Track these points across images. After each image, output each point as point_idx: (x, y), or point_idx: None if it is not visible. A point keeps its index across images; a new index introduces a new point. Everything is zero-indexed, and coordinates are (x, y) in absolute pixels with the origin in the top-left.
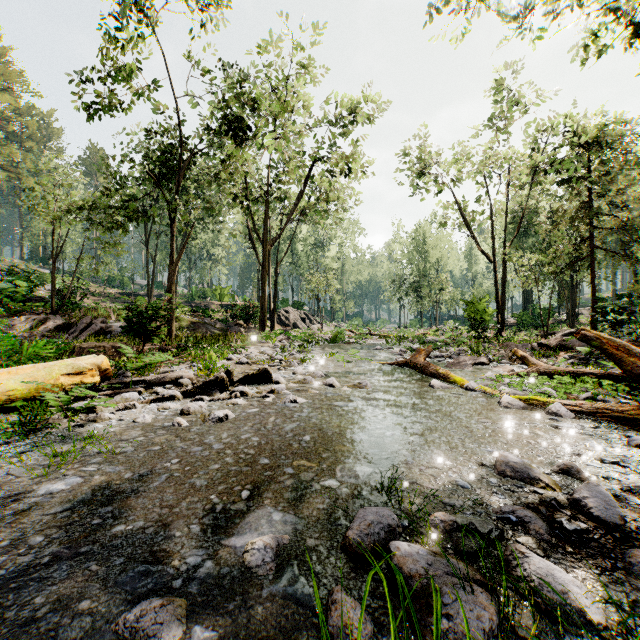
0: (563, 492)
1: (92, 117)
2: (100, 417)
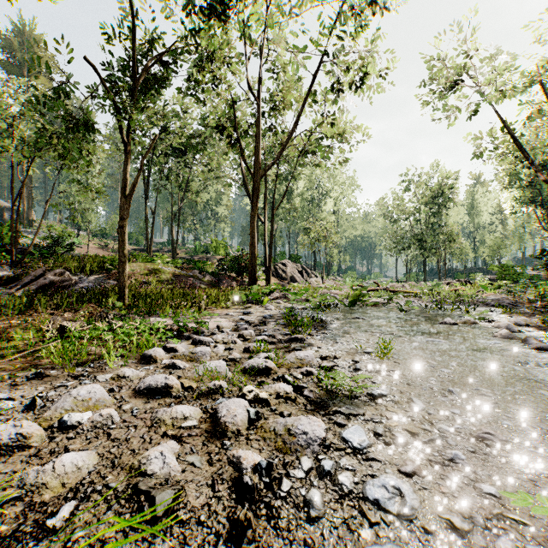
0: None
1: None
2: None
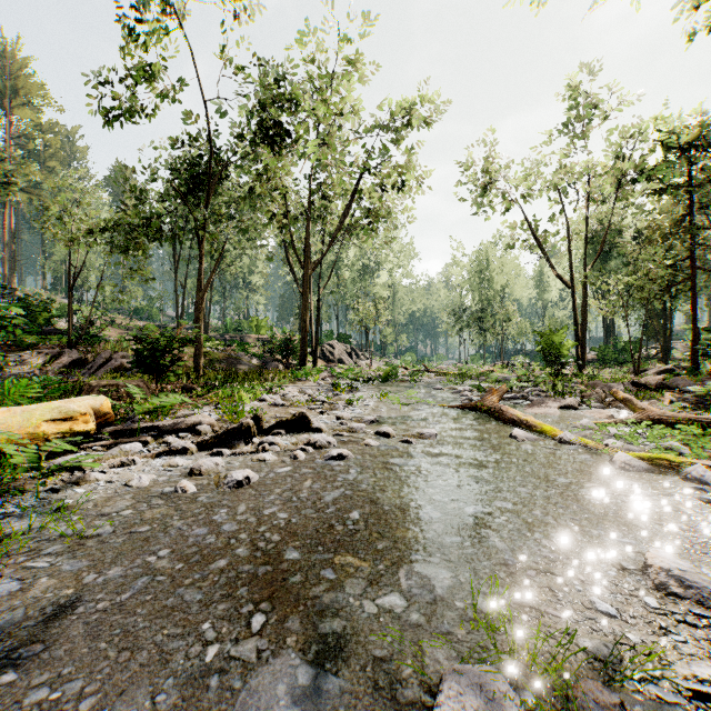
0: None
1: (110, 124)
2: (84, 478)
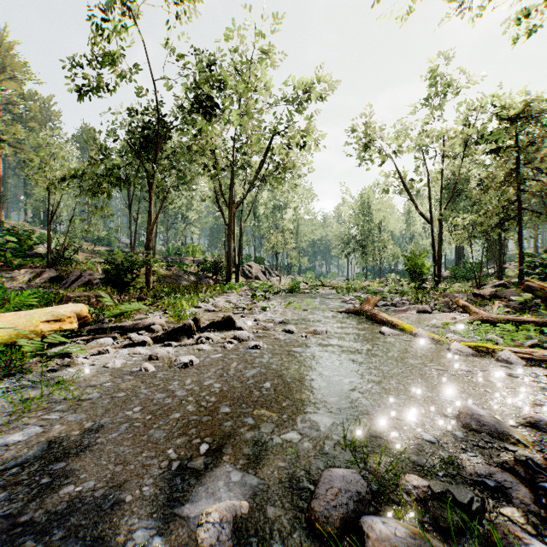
0: (536, 449)
1: (81, 97)
2: (73, 362)
